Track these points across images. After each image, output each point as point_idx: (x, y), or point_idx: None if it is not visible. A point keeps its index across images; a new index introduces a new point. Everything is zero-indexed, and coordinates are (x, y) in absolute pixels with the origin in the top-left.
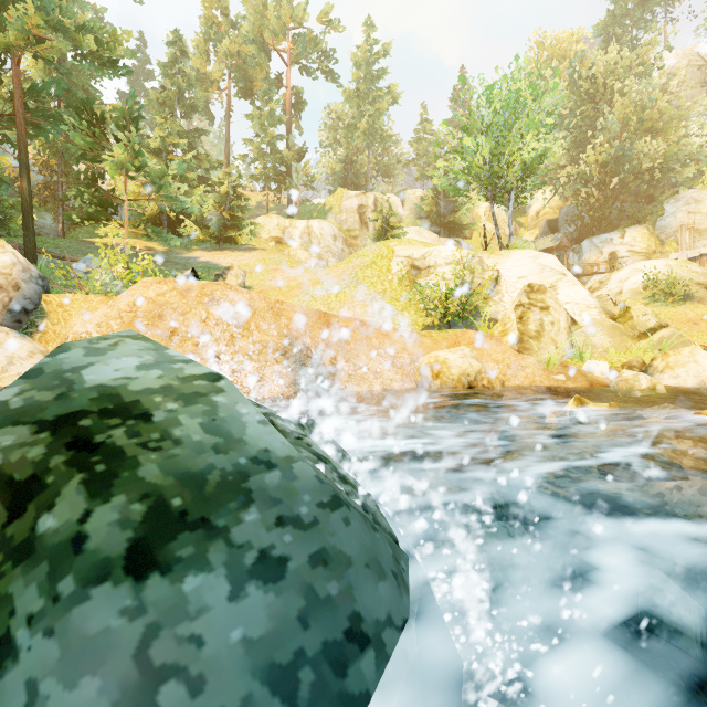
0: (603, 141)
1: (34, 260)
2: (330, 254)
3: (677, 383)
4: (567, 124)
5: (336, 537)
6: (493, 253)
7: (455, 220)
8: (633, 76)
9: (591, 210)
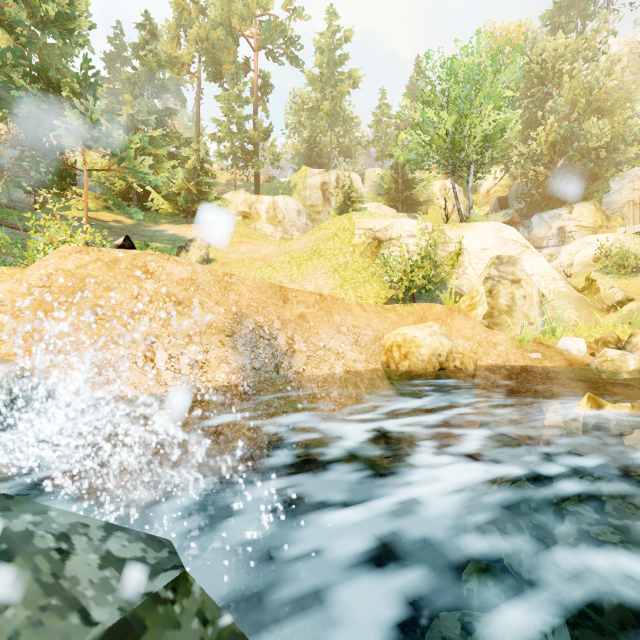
0: (553, 122)
1: None
2: (295, 228)
3: None
4: (518, 105)
5: None
6: (454, 225)
7: (413, 196)
8: (582, 60)
9: (540, 187)
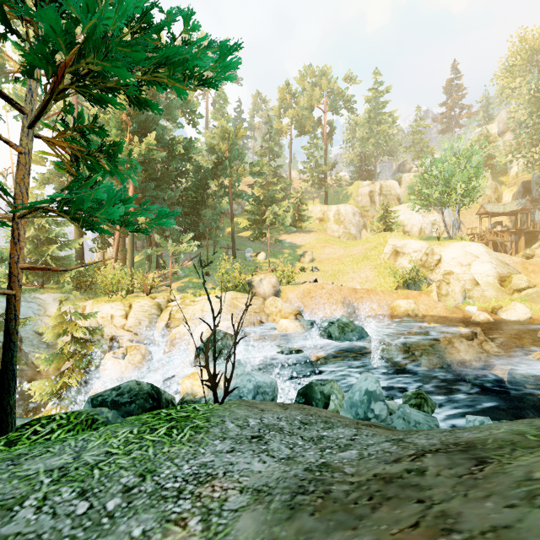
0: None
1: (235, 254)
2: (351, 225)
3: (507, 318)
4: (526, 125)
5: (362, 332)
6: (440, 244)
7: None
8: None
9: None
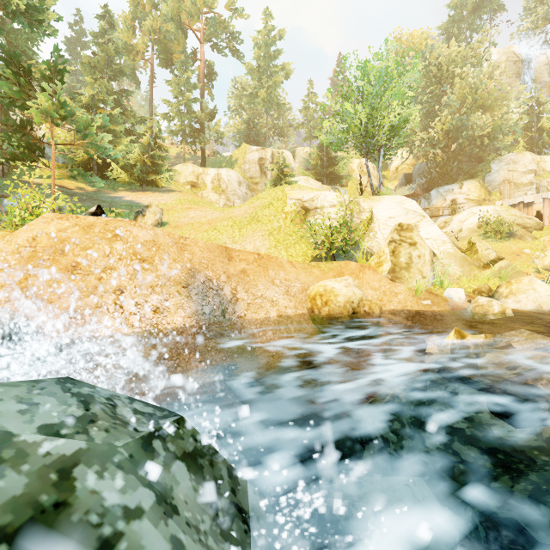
0: (447, 114)
1: None
2: (236, 197)
3: (519, 307)
4: (420, 100)
5: None
6: (367, 198)
7: (335, 172)
8: (469, 65)
9: (437, 167)
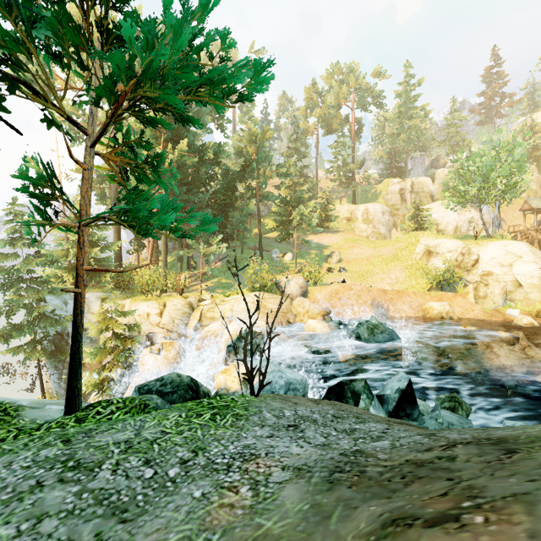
0: None
1: (262, 255)
2: (380, 224)
3: None
4: None
5: (392, 333)
6: (477, 244)
7: None
8: None
9: None
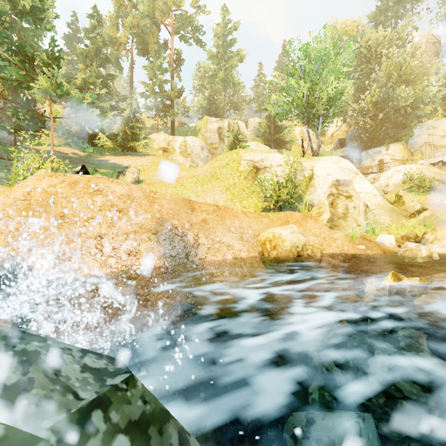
0: (375, 88)
1: None
2: (199, 159)
3: (444, 251)
4: (352, 76)
5: None
6: (308, 158)
7: (281, 138)
8: (395, 46)
9: (367, 132)
